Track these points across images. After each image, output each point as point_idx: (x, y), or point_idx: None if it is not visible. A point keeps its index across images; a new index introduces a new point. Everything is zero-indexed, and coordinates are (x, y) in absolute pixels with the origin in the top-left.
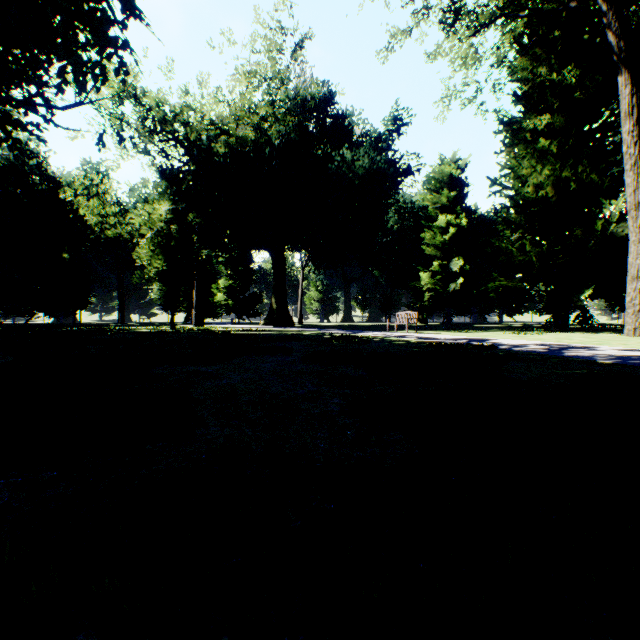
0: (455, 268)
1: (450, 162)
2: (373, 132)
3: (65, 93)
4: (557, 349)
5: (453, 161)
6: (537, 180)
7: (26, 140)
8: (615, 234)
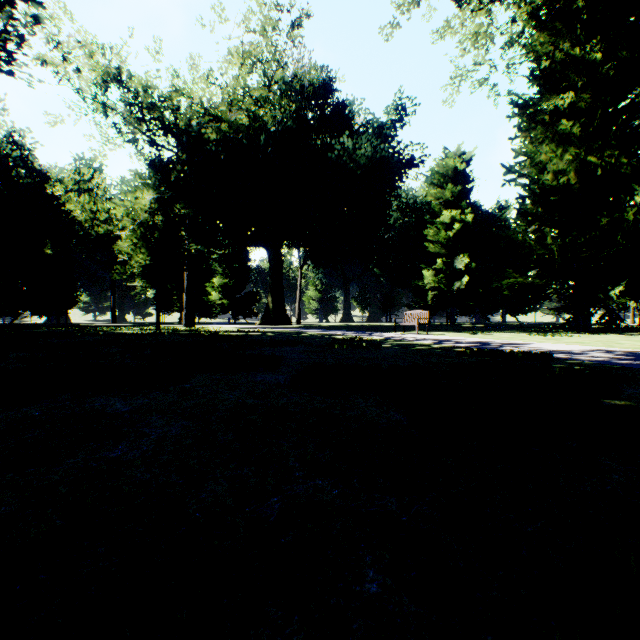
0: (460, 266)
1: (454, 156)
2: (375, 122)
3: None
4: (636, 359)
5: (457, 154)
6: (557, 166)
7: (10, 131)
8: None
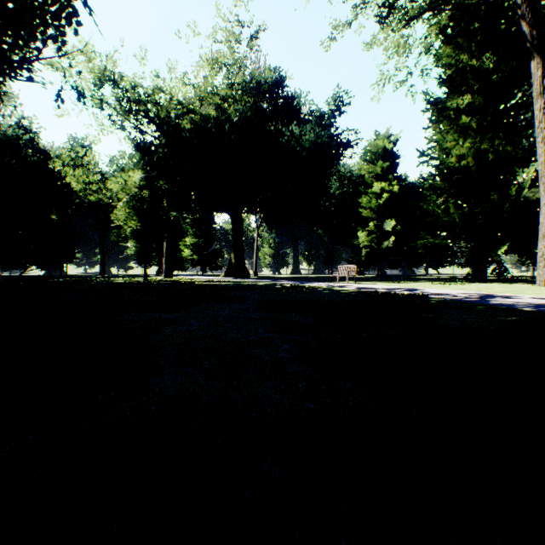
0: (388, 228)
1: (384, 137)
2: (318, 111)
3: (22, 49)
4: (481, 298)
5: (386, 136)
6: (459, 152)
7: (20, 118)
8: (527, 198)
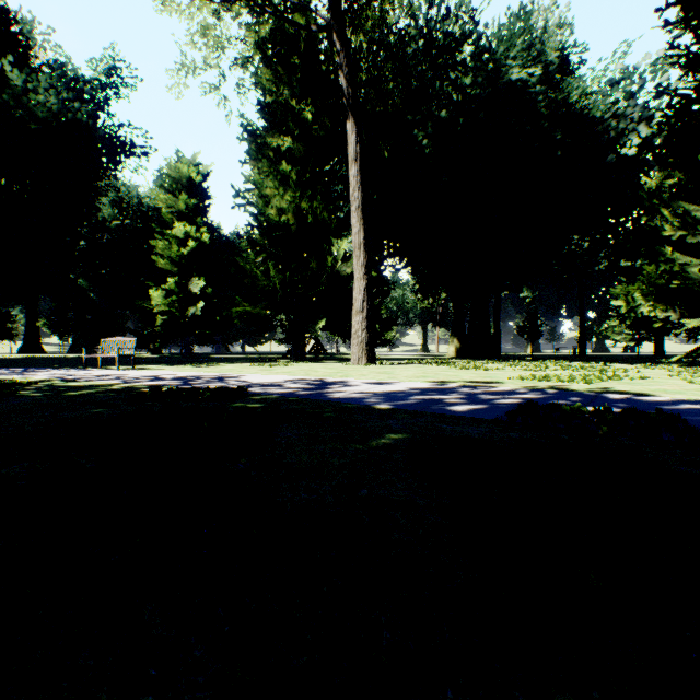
0: (196, 289)
1: (191, 163)
2: (73, 70)
3: None
4: (318, 388)
5: (194, 164)
6: (281, 204)
7: None
8: (341, 272)
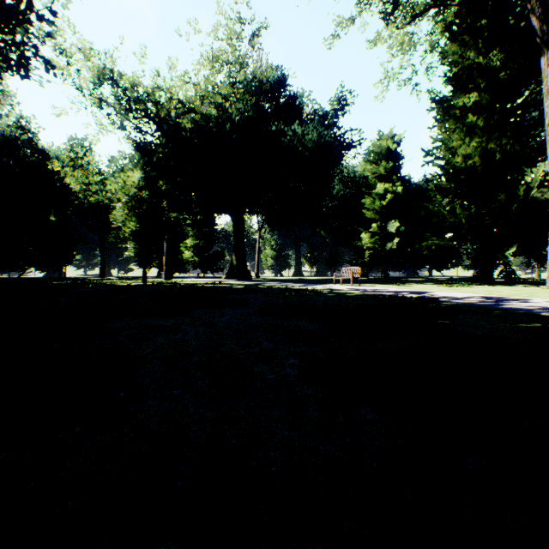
0: (392, 229)
1: (387, 137)
2: (320, 111)
3: None
4: (494, 301)
5: (390, 136)
6: (465, 151)
7: (19, 118)
8: (535, 198)
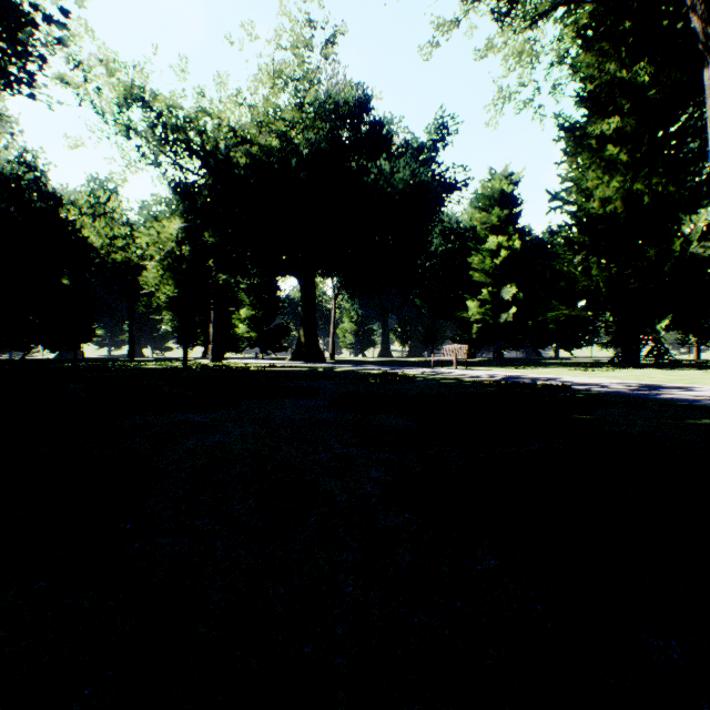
0: (507, 296)
1: (501, 177)
2: (415, 142)
3: None
4: (646, 389)
5: (504, 176)
6: (604, 194)
7: (22, 151)
8: (695, 255)
